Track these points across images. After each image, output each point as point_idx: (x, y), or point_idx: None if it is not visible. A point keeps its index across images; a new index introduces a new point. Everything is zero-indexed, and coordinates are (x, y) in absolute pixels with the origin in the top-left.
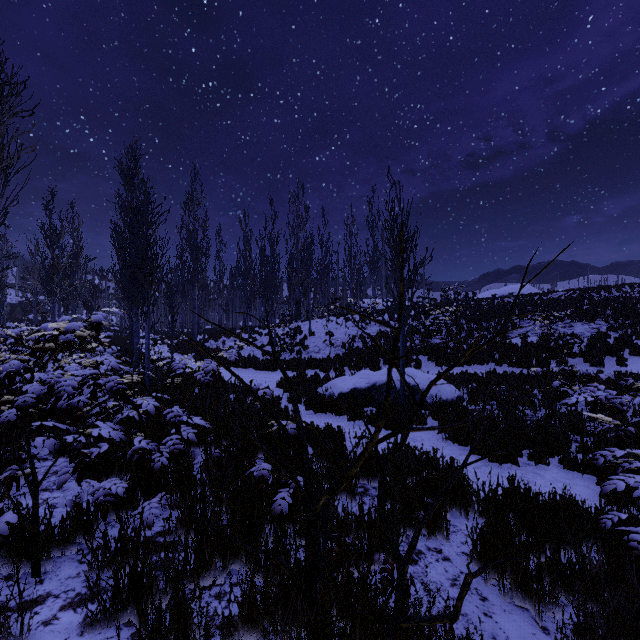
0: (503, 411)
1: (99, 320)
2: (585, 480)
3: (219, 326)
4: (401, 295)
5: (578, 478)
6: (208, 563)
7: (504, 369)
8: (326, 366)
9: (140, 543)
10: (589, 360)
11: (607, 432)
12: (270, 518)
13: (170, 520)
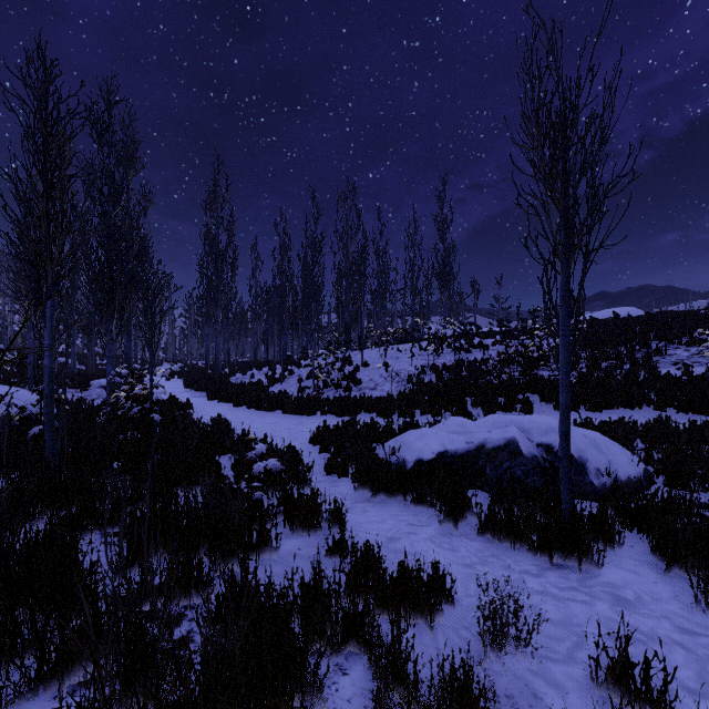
0: None
1: None
2: None
3: None
4: None
5: None
6: None
7: (671, 416)
8: (387, 409)
9: None
10: None
11: None
12: None
13: None
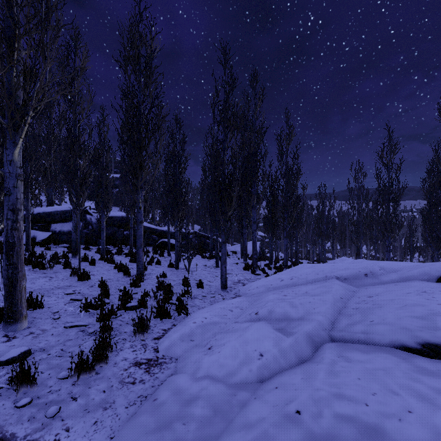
0: None
1: None
2: None
3: None
4: None
5: None
6: None
7: None
8: None
9: None
10: None
11: None
12: None
13: None
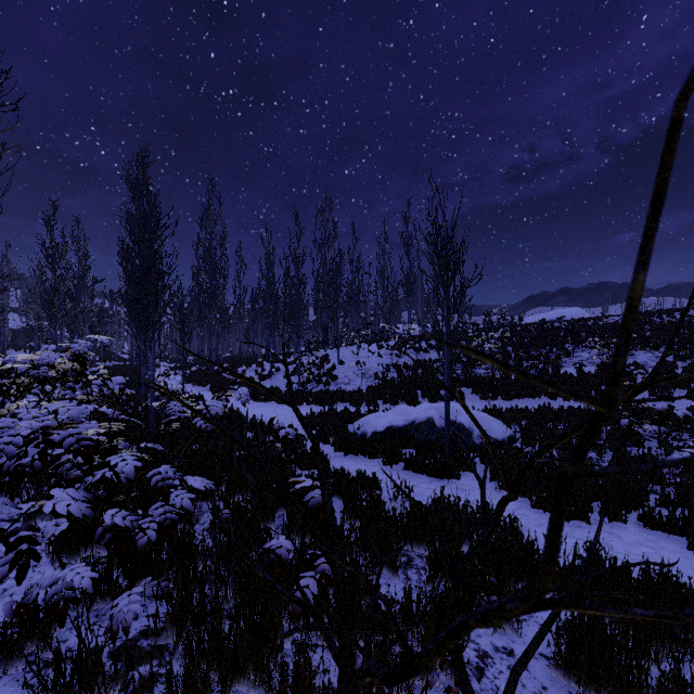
0: (565, 455)
1: (80, 350)
2: (672, 543)
3: (213, 363)
4: (635, 309)
5: (664, 540)
6: (201, 692)
7: (559, 403)
8: (357, 399)
9: (115, 650)
10: (655, 393)
11: (693, 482)
12: (289, 612)
13: (156, 617)
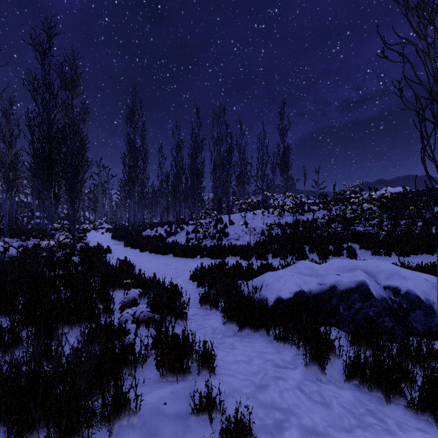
0: None
1: None
2: None
3: None
4: None
5: None
6: None
7: None
8: (247, 253)
9: None
10: None
11: None
12: None
13: None
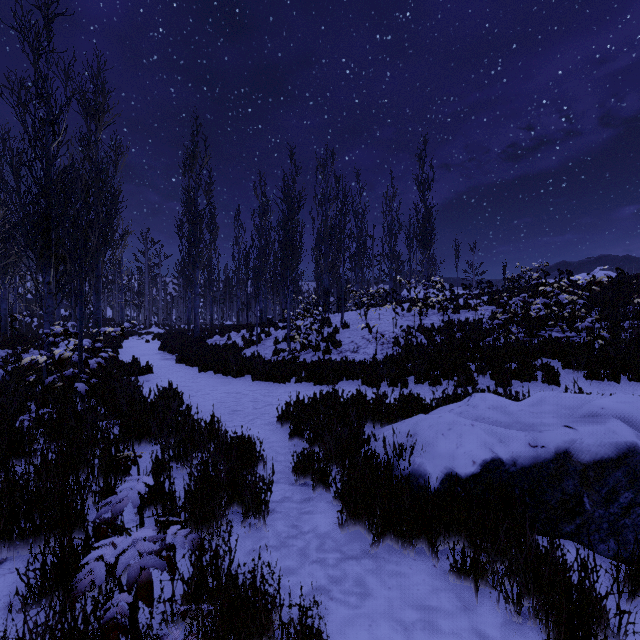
0: None
1: None
2: None
3: None
4: None
5: None
6: None
7: None
8: (374, 376)
9: None
10: None
11: None
12: None
13: None
